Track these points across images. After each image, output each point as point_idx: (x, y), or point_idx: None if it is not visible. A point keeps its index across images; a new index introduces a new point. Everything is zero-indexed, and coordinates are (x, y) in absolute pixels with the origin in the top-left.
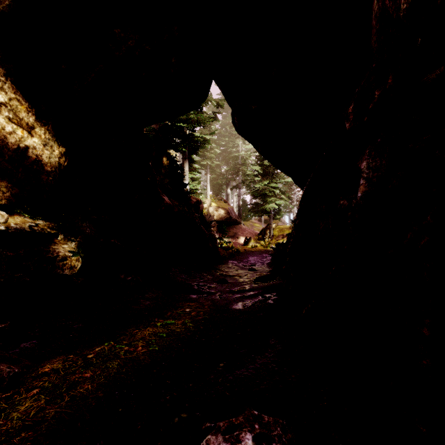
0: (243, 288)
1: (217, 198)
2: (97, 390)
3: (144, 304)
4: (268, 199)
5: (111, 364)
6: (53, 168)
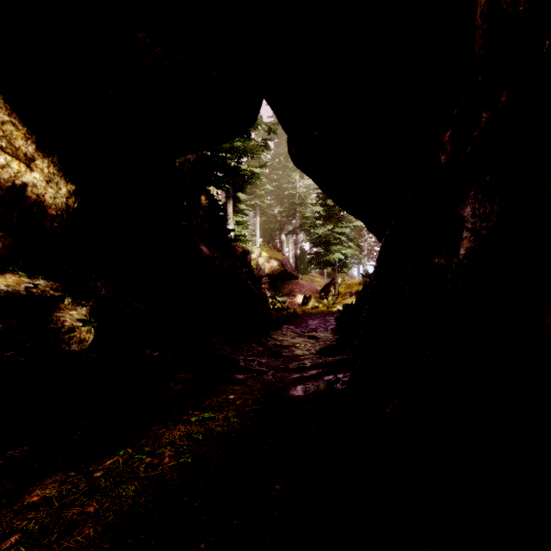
0: (302, 364)
1: (269, 246)
2: (102, 537)
3: (176, 388)
4: (333, 248)
5: (125, 490)
6: (59, 211)
